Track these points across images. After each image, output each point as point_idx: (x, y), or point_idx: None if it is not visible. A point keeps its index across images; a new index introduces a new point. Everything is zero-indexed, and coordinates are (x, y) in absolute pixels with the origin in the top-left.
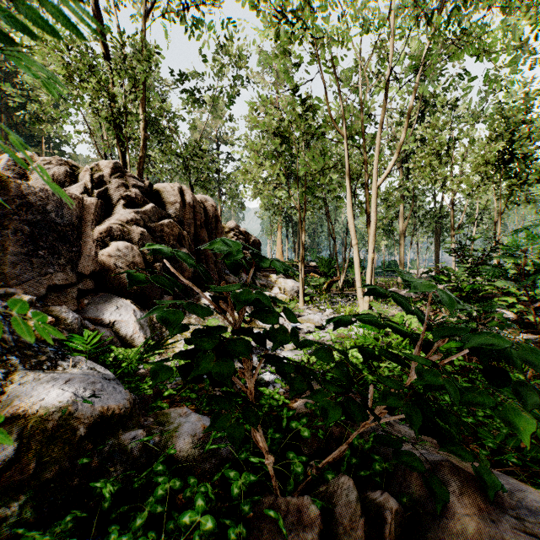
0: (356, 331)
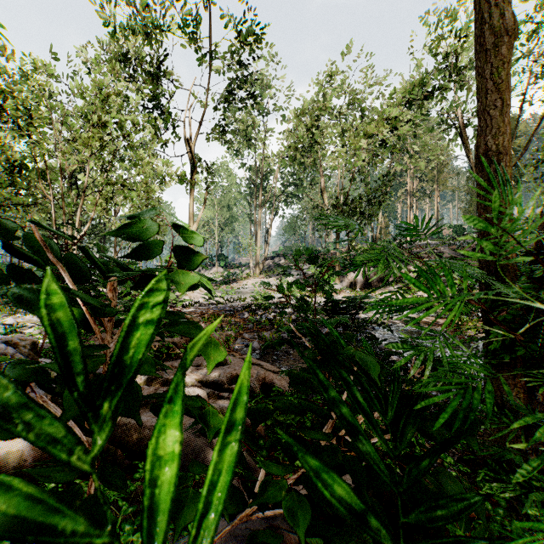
0: None
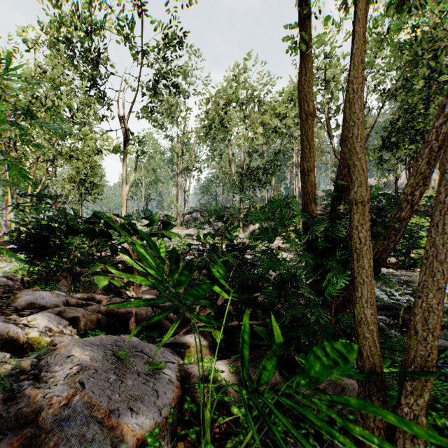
0: (23, 266)
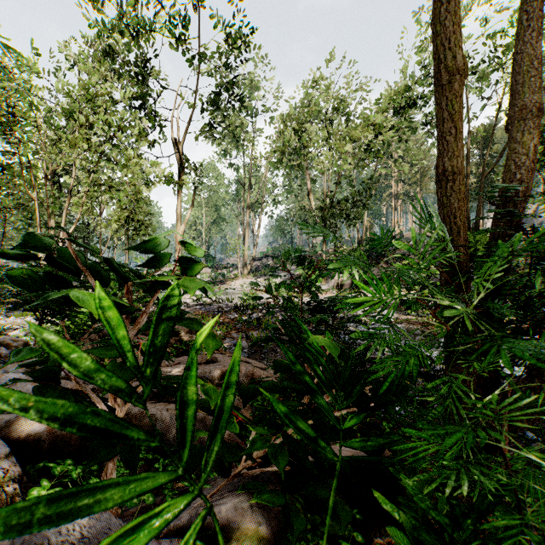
0: None
